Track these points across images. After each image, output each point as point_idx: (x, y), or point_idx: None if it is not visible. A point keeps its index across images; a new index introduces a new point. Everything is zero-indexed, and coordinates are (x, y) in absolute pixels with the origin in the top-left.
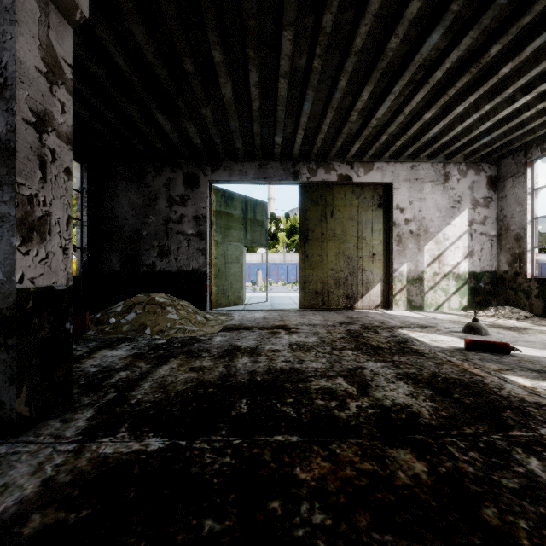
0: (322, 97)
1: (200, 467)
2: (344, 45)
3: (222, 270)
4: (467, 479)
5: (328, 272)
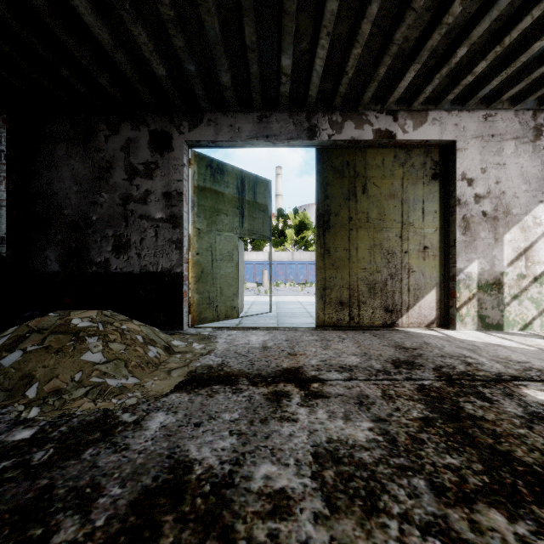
0: None
1: None
2: None
3: (207, 270)
4: None
5: (358, 273)
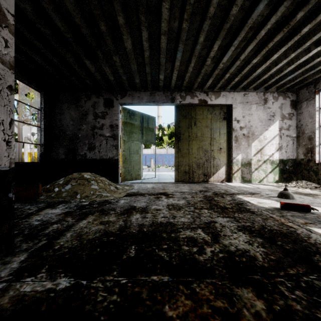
0: (189, 49)
1: (93, 305)
2: (202, 13)
3: (127, 158)
4: (298, 317)
5: (192, 159)
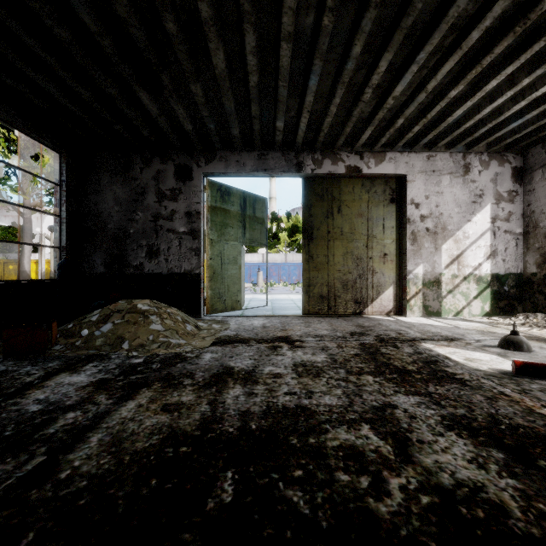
0: (332, 70)
1: None
2: None
3: (217, 271)
4: None
5: (334, 274)
